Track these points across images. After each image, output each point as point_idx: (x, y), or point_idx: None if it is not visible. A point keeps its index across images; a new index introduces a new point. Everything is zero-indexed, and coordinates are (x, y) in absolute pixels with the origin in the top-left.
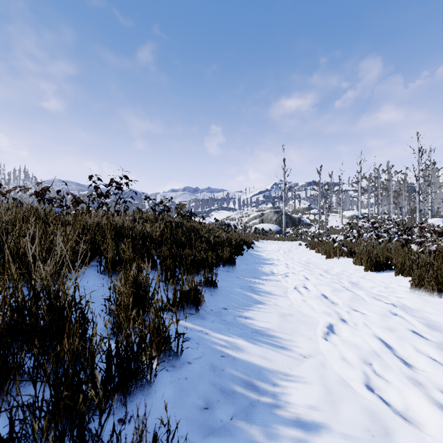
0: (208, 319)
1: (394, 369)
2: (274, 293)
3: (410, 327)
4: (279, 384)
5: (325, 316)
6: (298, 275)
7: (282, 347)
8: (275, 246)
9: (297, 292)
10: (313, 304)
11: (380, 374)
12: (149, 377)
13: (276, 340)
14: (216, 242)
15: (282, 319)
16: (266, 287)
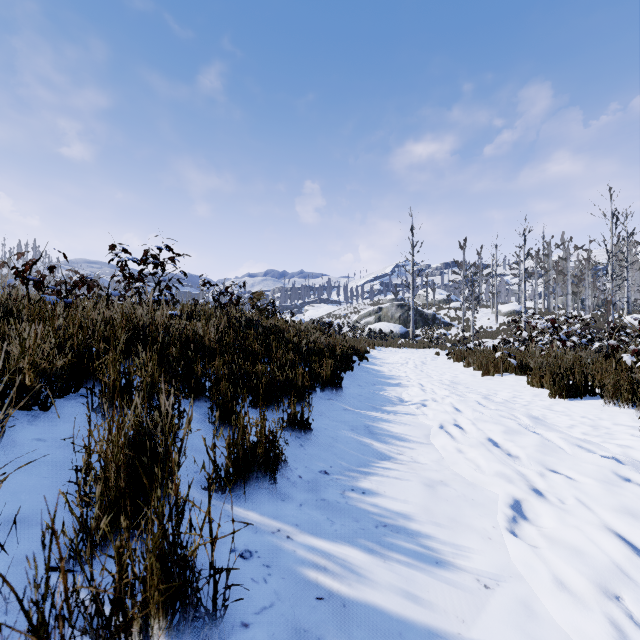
0: (293, 499)
1: None
2: (408, 437)
3: None
4: None
5: (506, 486)
6: (444, 405)
7: (439, 563)
8: (401, 357)
9: (447, 436)
10: (480, 461)
11: None
12: None
13: (424, 543)
14: (310, 351)
15: (430, 493)
16: (395, 427)
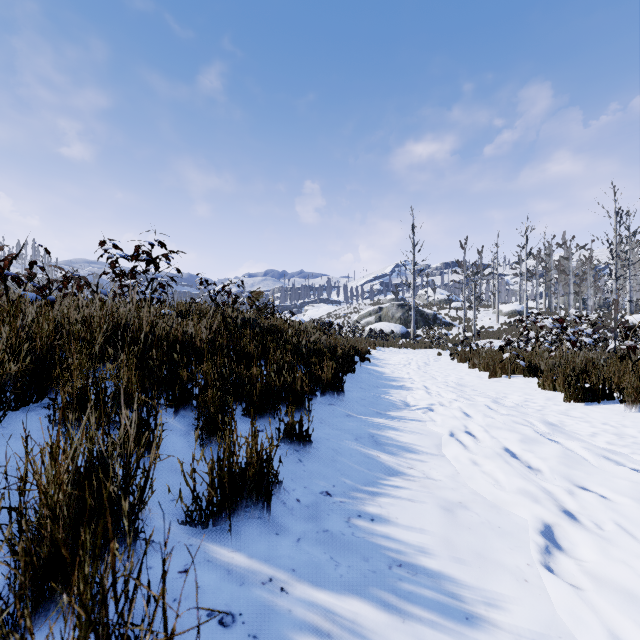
0: (289, 532)
1: None
2: (417, 448)
3: None
4: None
5: (535, 509)
6: (453, 410)
7: (470, 619)
8: (403, 357)
9: (459, 446)
10: (500, 477)
11: None
12: None
13: (449, 589)
14: (310, 352)
15: (450, 520)
16: (402, 436)
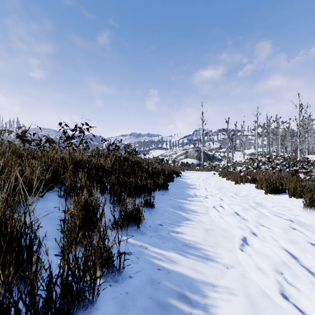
0: (147, 234)
1: (305, 281)
2: (198, 211)
3: (309, 240)
4: (209, 295)
5: (240, 231)
6: (215, 197)
7: (208, 259)
8: (197, 175)
9: (215, 210)
10: (229, 221)
11: (294, 285)
12: (92, 297)
13: (203, 252)
14: (153, 172)
15: (206, 233)
16: (192, 206)
